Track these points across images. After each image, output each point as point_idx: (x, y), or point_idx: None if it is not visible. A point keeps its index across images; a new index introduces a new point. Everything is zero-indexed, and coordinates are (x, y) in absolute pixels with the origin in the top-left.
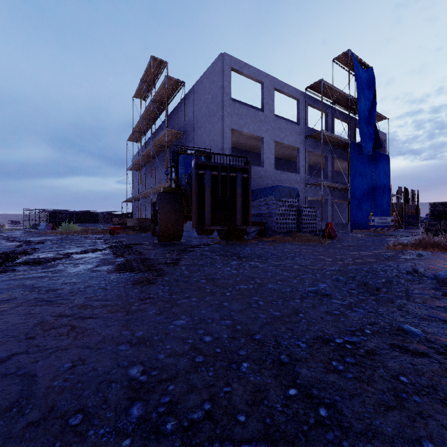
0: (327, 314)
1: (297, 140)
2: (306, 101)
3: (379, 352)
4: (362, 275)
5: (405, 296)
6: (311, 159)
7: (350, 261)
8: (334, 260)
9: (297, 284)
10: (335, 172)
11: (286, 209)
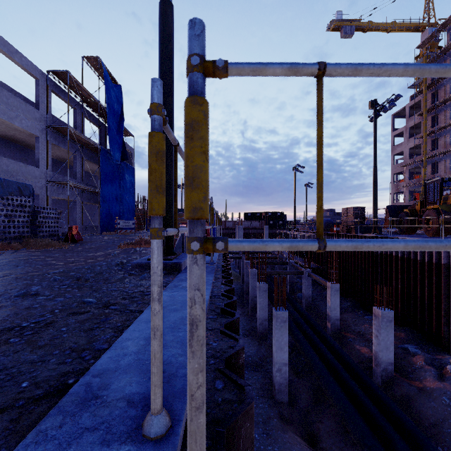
0: (26, 309)
1: (36, 126)
2: (49, 86)
3: (57, 320)
4: (82, 272)
5: (104, 281)
6: (56, 153)
7: (82, 262)
8: (67, 263)
9: (3, 293)
10: (87, 173)
11: (14, 210)
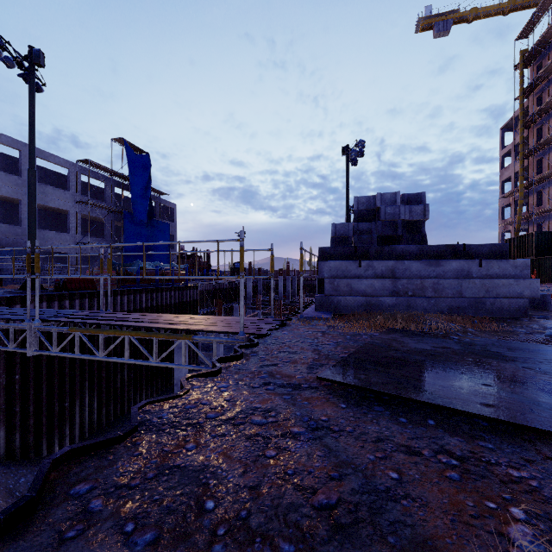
0: None
1: (68, 204)
2: (79, 171)
3: None
4: None
5: None
6: (97, 218)
7: None
8: None
9: None
10: None
11: (24, 266)
